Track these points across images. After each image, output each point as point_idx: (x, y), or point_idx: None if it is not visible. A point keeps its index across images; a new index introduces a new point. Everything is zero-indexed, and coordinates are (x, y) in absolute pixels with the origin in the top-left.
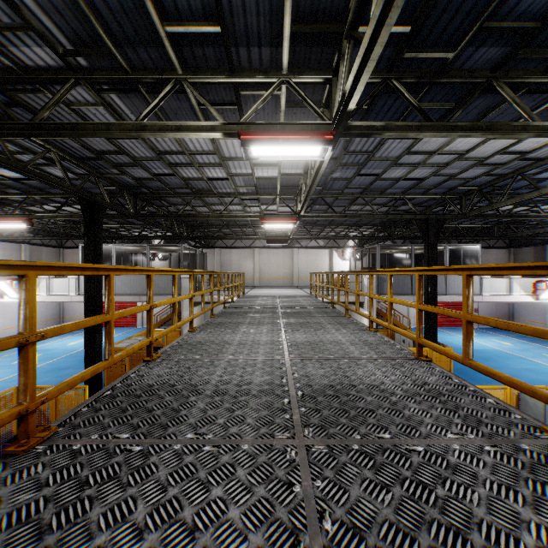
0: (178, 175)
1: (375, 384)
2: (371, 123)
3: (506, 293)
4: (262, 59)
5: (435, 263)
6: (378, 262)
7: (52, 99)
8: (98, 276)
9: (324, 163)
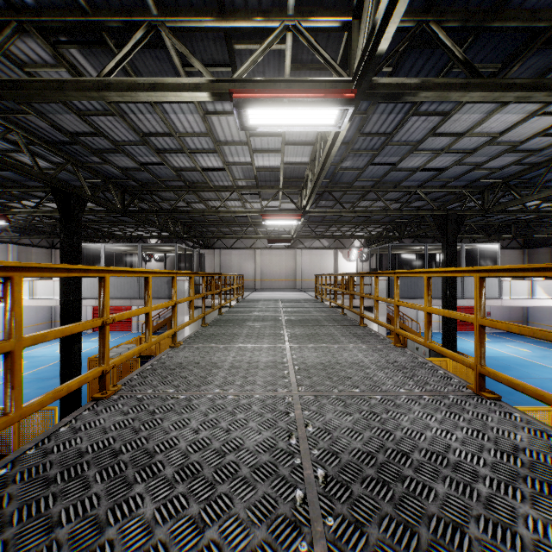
0: (168, 165)
1: (438, 451)
2: (402, 80)
3: (527, 296)
4: None
5: (454, 264)
6: (389, 263)
7: None
8: (75, 279)
9: (337, 140)
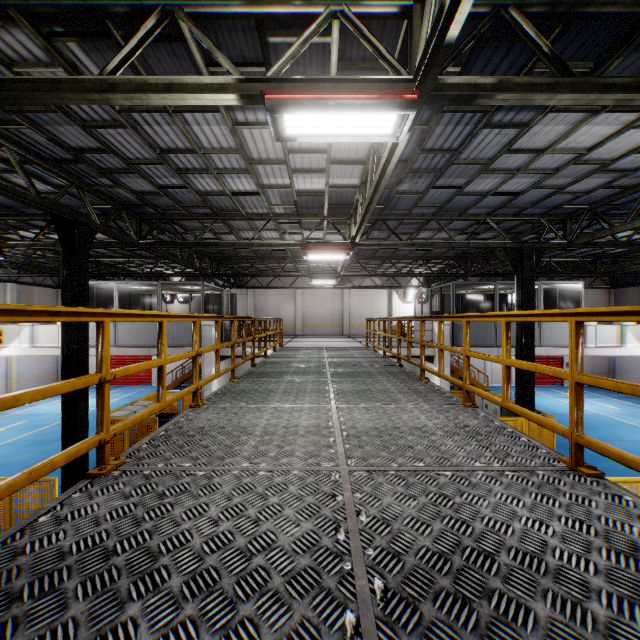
0: (191, 188)
1: (532, 551)
2: (475, 79)
3: (616, 344)
4: None
5: (531, 305)
6: (453, 305)
7: None
8: (81, 324)
9: (394, 155)
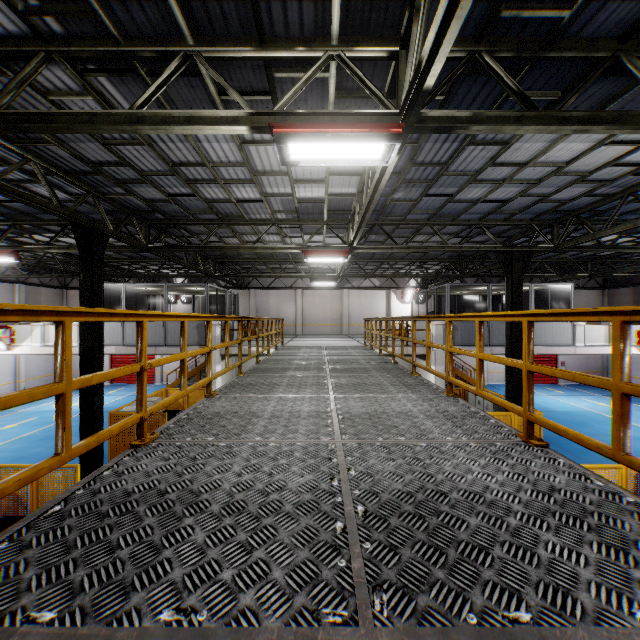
0: (199, 196)
1: (476, 491)
2: (453, 113)
3: (604, 343)
4: (303, 22)
5: (520, 306)
6: (448, 305)
7: (15, 80)
8: (97, 323)
9: (386, 173)
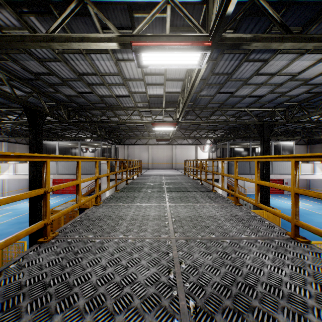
0: (95, 93)
1: (274, 284)
2: (241, 35)
3: (311, 173)
4: None
5: (268, 153)
6: (228, 153)
7: None
8: (39, 162)
9: (199, 75)
